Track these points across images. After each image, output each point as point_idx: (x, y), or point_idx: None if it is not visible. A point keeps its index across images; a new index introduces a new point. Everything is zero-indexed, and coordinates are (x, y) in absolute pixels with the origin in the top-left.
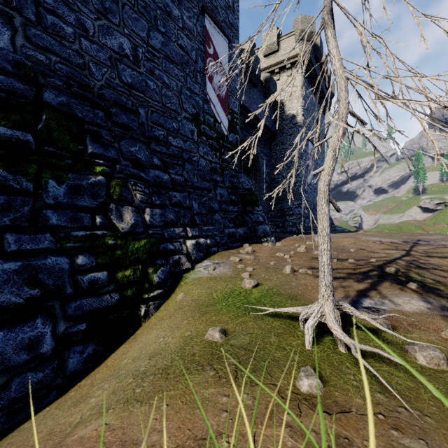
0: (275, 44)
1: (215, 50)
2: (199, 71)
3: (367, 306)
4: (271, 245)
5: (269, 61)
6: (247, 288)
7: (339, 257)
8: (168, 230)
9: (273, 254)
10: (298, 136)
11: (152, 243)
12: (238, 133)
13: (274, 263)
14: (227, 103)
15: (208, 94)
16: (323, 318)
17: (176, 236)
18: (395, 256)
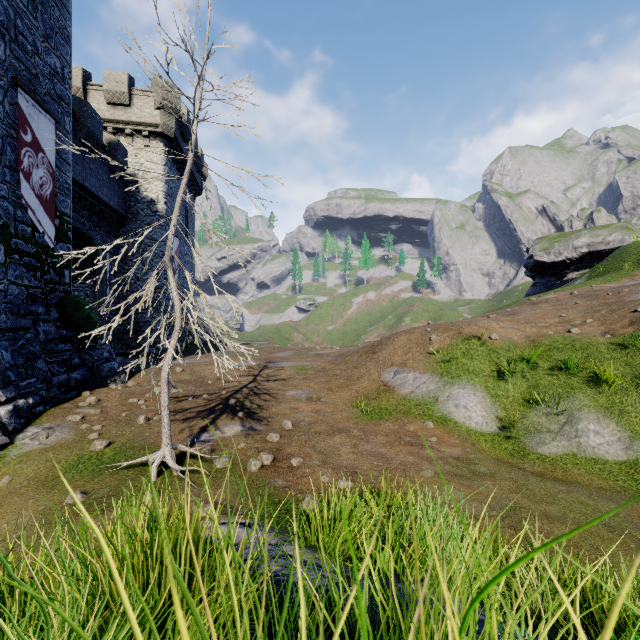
0: (125, 96)
1: (35, 136)
2: (8, 165)
3: (203, 439)
4: (121, 387)
5: (115, 114)
6: (99, 449)
7: (196, 393)
8: None
9: (125, 401)
10: (149, 328)
11: None
12: (70, 241)
13: (127, 414)
14: (53, 205)
15: (23, 197)
16: (165, 459)
17: None
18: (244, 384)
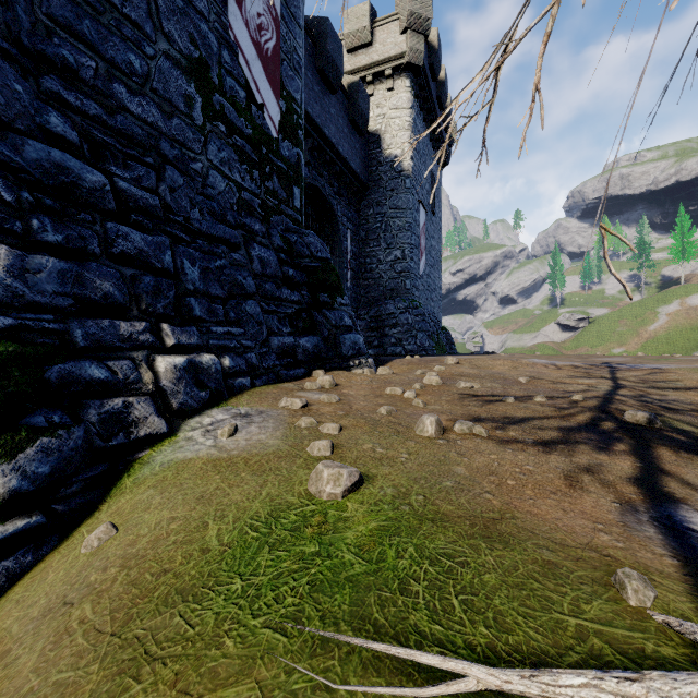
0: (367, 31)
1: None
2: None
3: None
4: (369, 372)
5: (356, 61)
6: (327, 496)
7: (511, 393)
8: (89, 323)
9: (378, 390)
10: None
11: (4, 357)
12: (301, 145)
13: (389, 410)
14: (277, 72)
15: (231, 28)
16: None
17: (119, 342)
18: (603, 389)
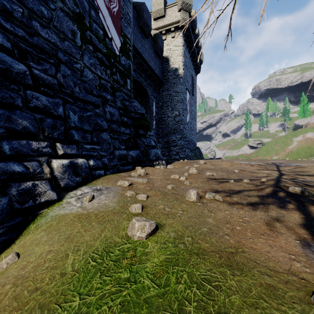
0: (162, 10)
1: None
2: None
3: None
4: (163, 168)
5: (157, 24)
6: (137, 238)
7: (232, 177)
8: (13, 142)
9: (167, 176)
10: None
11: None
12: (131, 59)
13: (172, 187)
14: (118, 23)
15: None
16: None
17: (31, 152)
18: (274, 175)
